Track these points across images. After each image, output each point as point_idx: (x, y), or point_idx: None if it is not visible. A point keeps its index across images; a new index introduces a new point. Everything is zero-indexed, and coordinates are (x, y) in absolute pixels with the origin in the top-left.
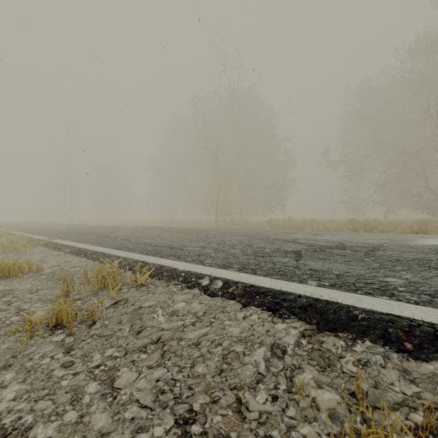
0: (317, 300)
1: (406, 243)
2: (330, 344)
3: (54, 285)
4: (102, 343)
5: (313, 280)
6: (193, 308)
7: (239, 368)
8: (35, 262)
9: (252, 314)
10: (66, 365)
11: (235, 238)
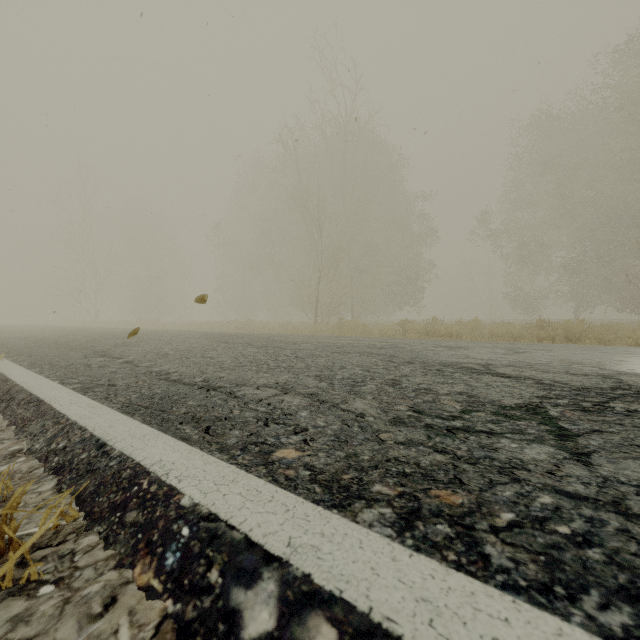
0: None
1: None
2: None
3: None
4: None
5: None
6: None
7: None
8: None
9: None
10: None
11: (353, 360)
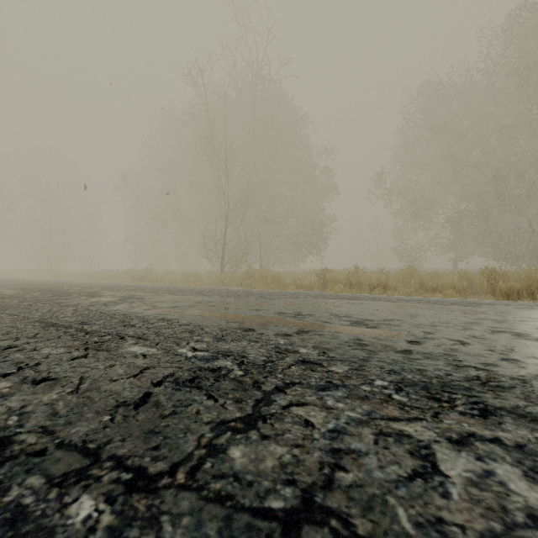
0: None
1: None
2: None
3: None
4: None
5: None
6: None
7: None
8: None
9: None
10: None
11: None
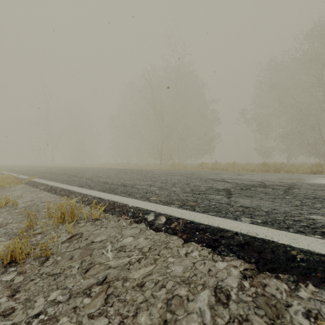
0: (253, 238)
1: (314, 183)
2: (273, 288)
3: (23, 218)
4: (49, 284)
5: (246, 217)
6: (139, 243)
7: (183, 319)
8: (14, 197)
9: (193, 250)
10: (6, 313)
11: (175, 178)
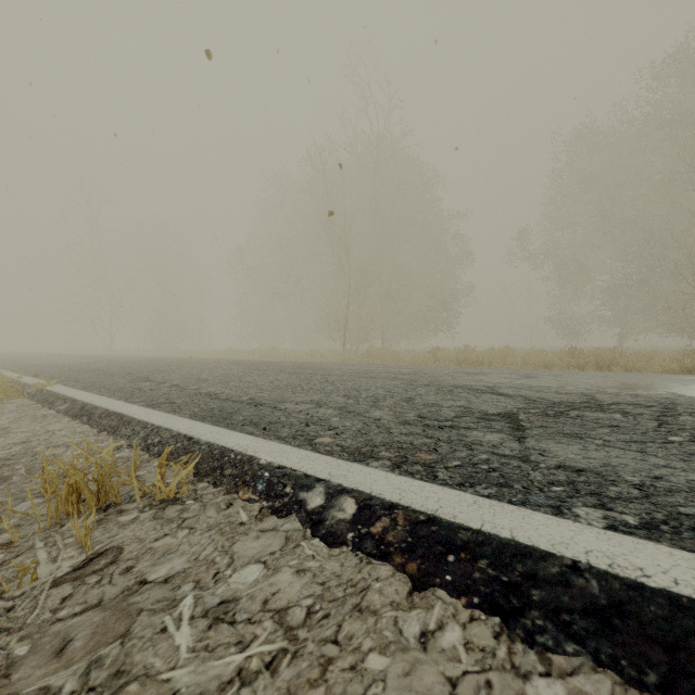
0: (635, 587)
1: None
2: None
3: None
4: None
5: (588, 506)
6: (277, 592)
7: None
8: None
9: (442, 624)
10: None
11: (378, 384)
